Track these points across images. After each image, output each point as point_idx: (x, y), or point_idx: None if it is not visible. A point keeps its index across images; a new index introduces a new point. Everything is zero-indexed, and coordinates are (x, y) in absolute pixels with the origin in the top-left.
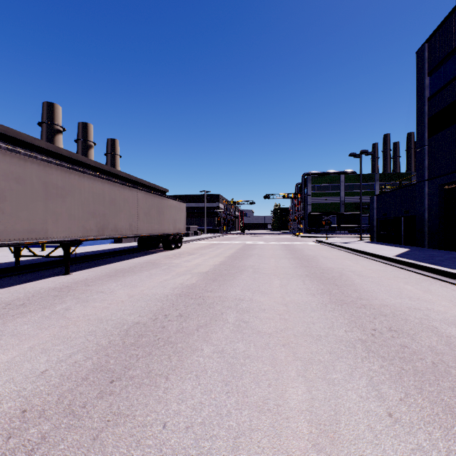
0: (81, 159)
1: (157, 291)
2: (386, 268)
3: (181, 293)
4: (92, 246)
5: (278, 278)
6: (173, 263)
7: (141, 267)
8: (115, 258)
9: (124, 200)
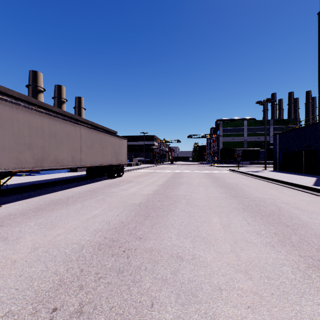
0: (48, 106)
1: (74, 238)
2: (315, 198)
3: (102, 241)
4: (49, 175)
5: (215, 214)
6: (110, 192)
7: (78, 197)
8: (62, 186)
9: (66, 134)
